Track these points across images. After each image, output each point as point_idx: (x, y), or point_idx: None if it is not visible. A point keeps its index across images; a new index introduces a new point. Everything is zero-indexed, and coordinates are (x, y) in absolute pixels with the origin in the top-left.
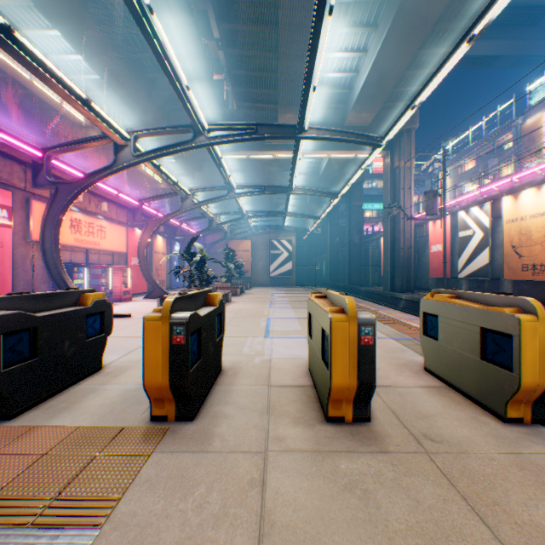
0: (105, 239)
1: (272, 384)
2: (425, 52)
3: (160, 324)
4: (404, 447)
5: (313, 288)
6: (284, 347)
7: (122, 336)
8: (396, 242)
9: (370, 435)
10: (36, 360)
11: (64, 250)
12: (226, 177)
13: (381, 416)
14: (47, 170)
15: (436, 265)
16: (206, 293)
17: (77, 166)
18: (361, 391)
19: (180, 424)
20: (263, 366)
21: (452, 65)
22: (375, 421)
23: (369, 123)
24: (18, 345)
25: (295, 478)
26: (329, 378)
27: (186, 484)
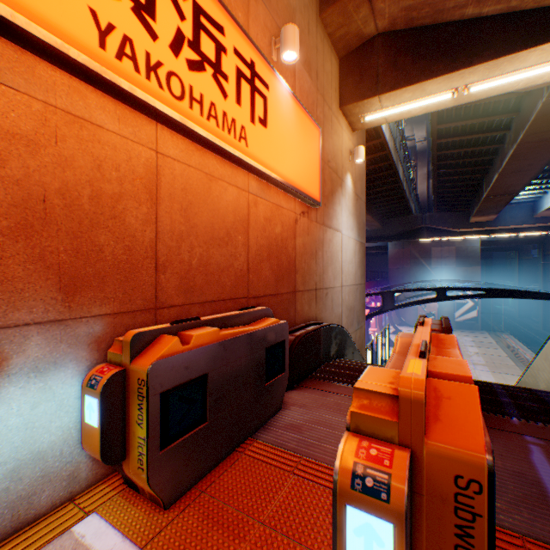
0: None
1: None
2: None
3: None
4: None
5: (500, 337)
6: None
7: None
8: None
9: None
10: None
11: None
12: None
13: None
14: None
15: None
16: None
17: None
18: None
19: None
20: None
21: None
22: None
23: None
24: None
25: None
26: None
27: None
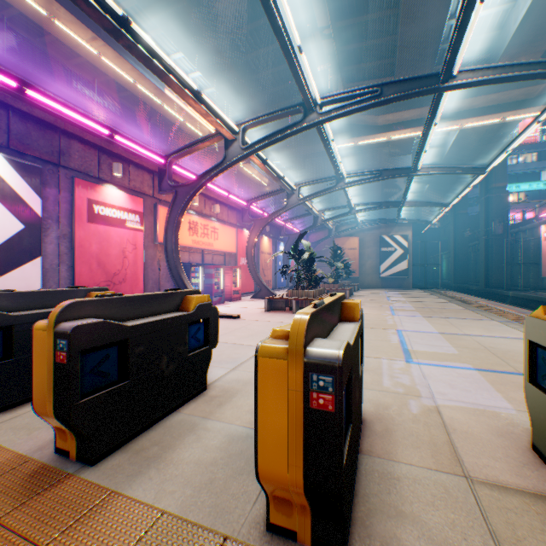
0: (217, 240)
1: (471, 476)
2: None
3: (285, 364)
4: None
5: (437, 291)
6: (449, 385)
7: (229, 342)
8: None
9: None
10: (125, 384)
11: (183, 251)
12: (335, 164)
13: None
14: (168, 176)
15: None
16: (340, 300)
17: (194, 172)
18: None
19: None
20: (431, 423)
21: None
22: None
23: None
24: (102, 364)
25: None
26: None
27: None
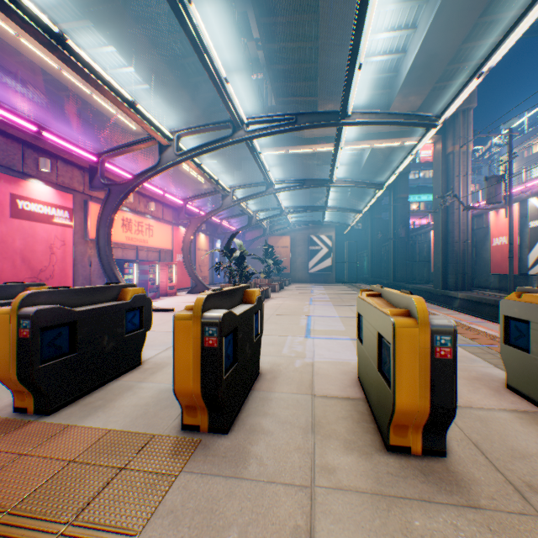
0: (152, 237)
1: (315, 394)
2: (486, 19)
3: (191, 323)
4: (502, 503)
5: (354, 285)
6: (327, 350)
7: (163, 331)
8: (449, 235)
9: (449, 478)
10: (74, 355)
11: (116, 248)
12: (264, 172)
13: (460, 450)
14: (101, 174)
15: (499, 260)
16: (243, 289)
17: (128, 169)
18: (434, 417)
19: (213, 437)
20: (305, 371)
21: (536, 15)
22: (453, 456)
23: (417, 107)
24: (56, 340)
25: (353, 534)
26: (391, 398)
27: (215, 523)
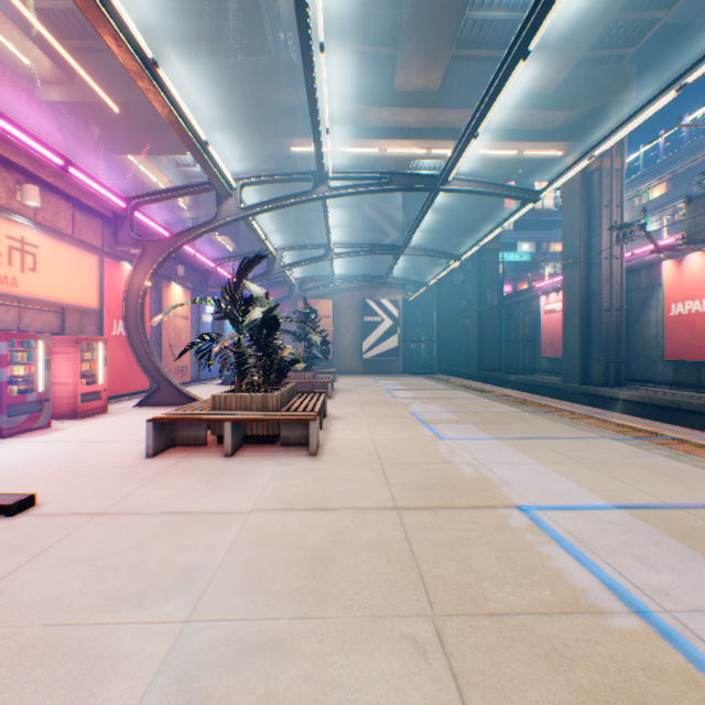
0: (33, 273)
1: None
2: None
3: None
4: None
5: (438, 377)
6: None
7: None
8: (594, 299)
9: None
10: None
11: None
12: (319, 131)
13: None
14: None
15: (685, 338)
16: None
17: None
18: None
19: None
20: None
21: None
22: None
23: (554, 88)
24: None
25: None
26: None
27: None
